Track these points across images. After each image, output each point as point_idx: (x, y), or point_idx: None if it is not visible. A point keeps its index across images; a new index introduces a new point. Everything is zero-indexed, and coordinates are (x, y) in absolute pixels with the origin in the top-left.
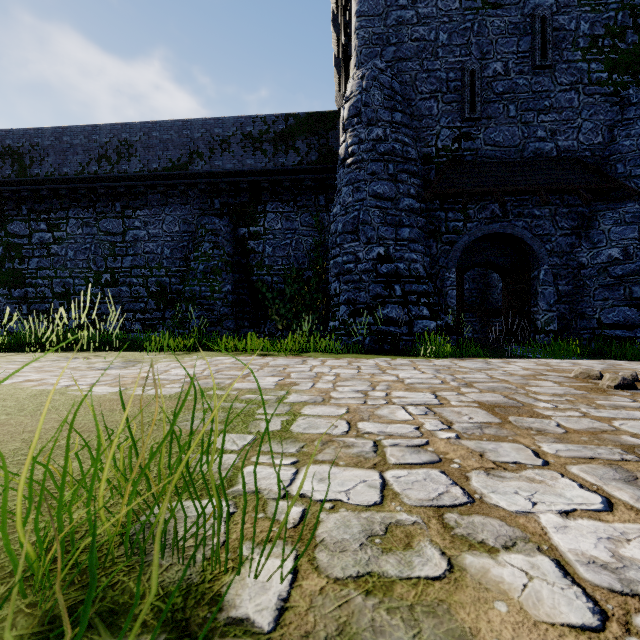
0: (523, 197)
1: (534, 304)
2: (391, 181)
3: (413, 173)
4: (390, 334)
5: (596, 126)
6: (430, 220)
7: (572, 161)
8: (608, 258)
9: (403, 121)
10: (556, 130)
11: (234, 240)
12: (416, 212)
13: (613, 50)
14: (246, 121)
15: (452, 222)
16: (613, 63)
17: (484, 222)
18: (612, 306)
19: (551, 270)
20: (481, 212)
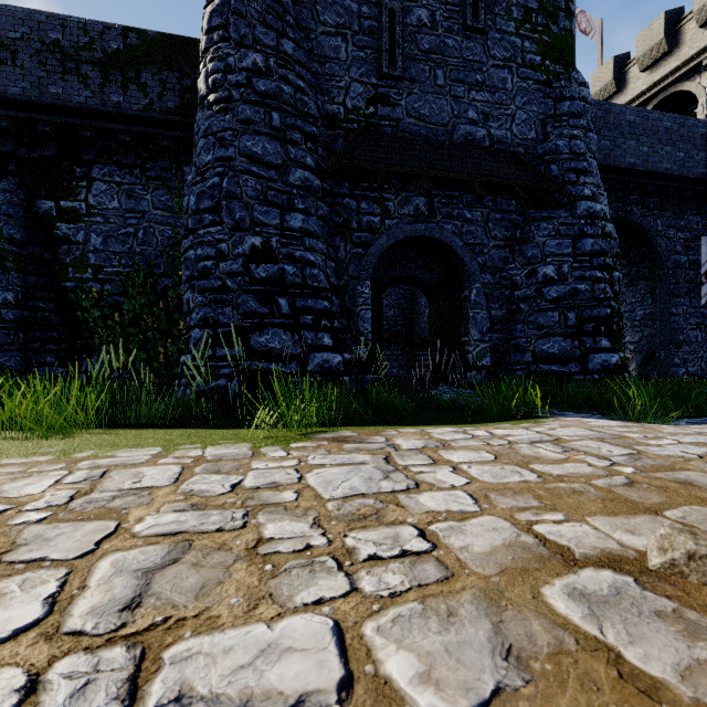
0: (453, 193)
1: (465, 332)
2: (276, 139)
3: (311, 135)
4: (271, 375)
5: (530, 118)
6: (336, 209)
7: (506, 154)
8: (543, 277)
9: (297, 55)
10: (489, 114)
11: (29, 219)
12: (315, 193)
13: (546, 31)
14: (48, 21)
15: (366, 215)
16: (546, 47)
17: (407, 220)
18: (547, 336)
19: (483, 290)
20: (403, 206)
